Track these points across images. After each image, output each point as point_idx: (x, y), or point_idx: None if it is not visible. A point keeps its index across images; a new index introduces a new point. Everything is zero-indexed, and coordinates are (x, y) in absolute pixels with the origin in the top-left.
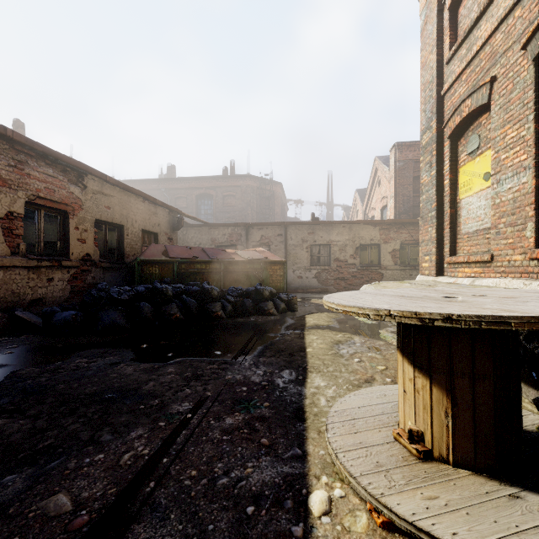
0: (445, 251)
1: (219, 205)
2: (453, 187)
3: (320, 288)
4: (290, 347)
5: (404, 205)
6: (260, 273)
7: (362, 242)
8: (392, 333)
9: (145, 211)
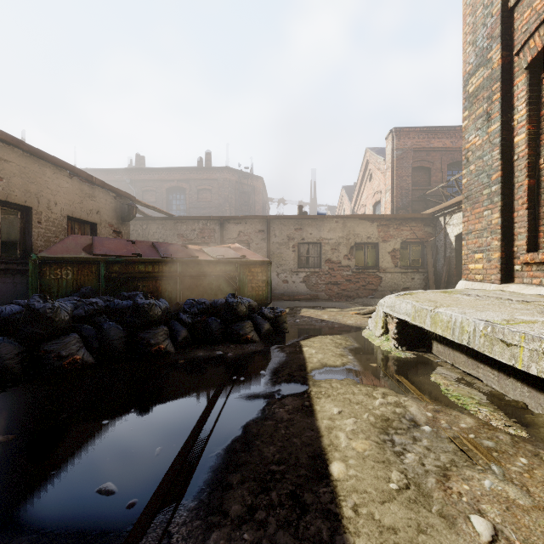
0: (518, 245)
1: (193, 200)
2: (533, 144)
3: (309, 294)
4: (289, 455)
5: (402, 199)
6: (235, 277)
7: (358, 240)
8: (460, 386)
9: (73, 191)
